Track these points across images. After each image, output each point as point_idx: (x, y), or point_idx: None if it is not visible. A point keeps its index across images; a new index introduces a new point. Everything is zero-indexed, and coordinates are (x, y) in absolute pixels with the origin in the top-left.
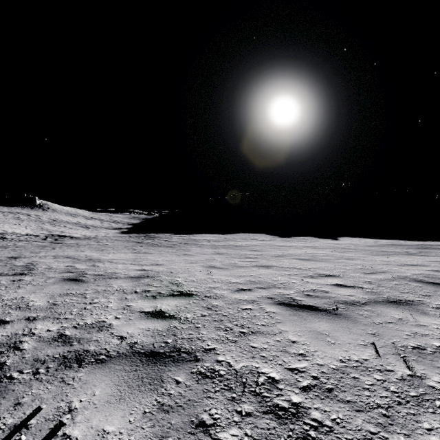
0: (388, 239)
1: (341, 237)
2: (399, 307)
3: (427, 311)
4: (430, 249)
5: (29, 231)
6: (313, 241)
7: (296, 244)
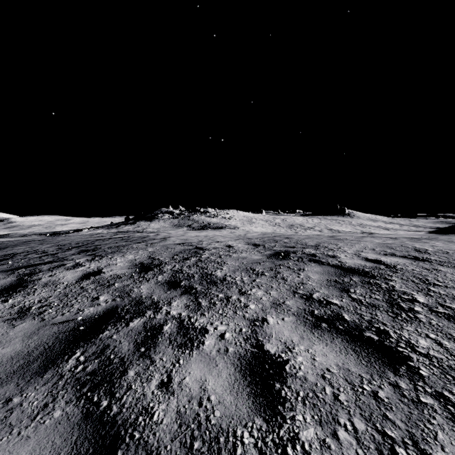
0: None
1: None
2: None
3: None
4: None
5: (349, 230)
6: None
7: None
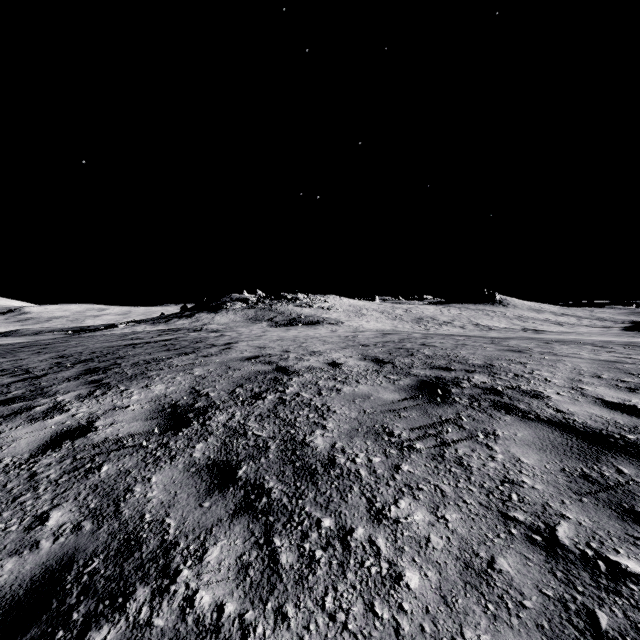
0: None
1: None
2: None
3: None
4: None
5: (504, 325)
6: None
7: None
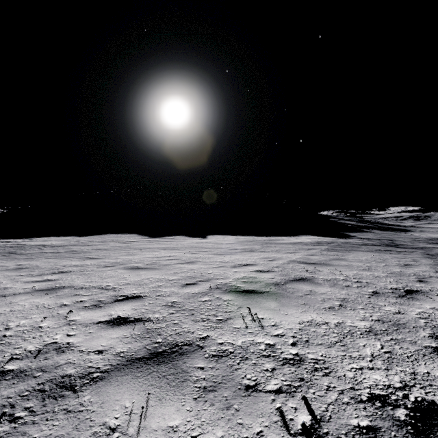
0: (247, 236)
1: (211, 235)
2: (152, 373)
3: (193, 372)
4: (270, 244)
5: None
6: (181, 241)
7: (158, 245)
